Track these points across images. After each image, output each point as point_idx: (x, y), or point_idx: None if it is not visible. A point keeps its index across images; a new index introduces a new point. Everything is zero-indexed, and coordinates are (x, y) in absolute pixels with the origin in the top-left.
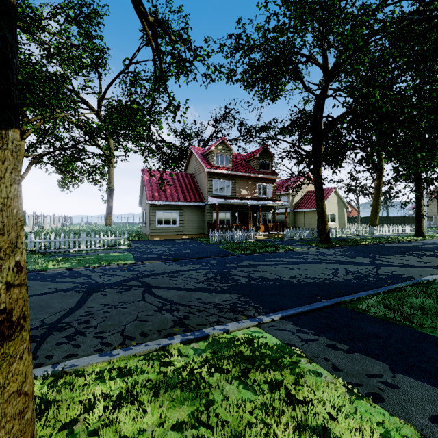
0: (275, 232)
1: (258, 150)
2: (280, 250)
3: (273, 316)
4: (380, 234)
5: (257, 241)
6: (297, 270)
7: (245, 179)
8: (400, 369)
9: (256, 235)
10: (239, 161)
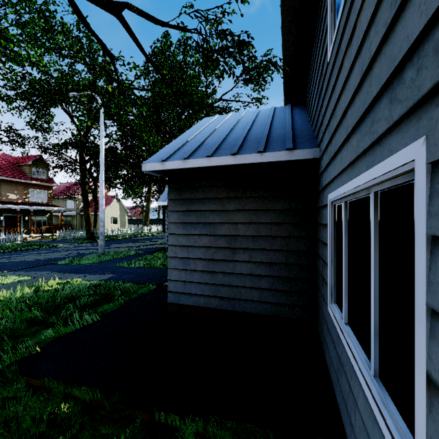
0: (51, 234)
1: (31, 157)
2: (44, 247)
3: (4, 271)
4: (144, 232)
5: (23, 242)
6: (43, 256)
7: (14, 184)
8: (45, 271)
9: (27, 237)
10: (7, 165)
